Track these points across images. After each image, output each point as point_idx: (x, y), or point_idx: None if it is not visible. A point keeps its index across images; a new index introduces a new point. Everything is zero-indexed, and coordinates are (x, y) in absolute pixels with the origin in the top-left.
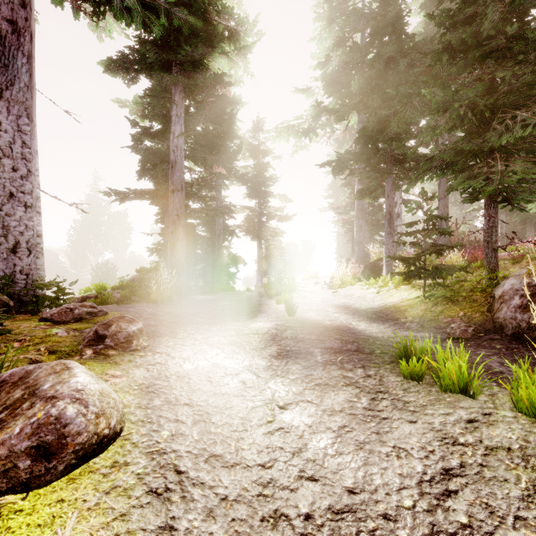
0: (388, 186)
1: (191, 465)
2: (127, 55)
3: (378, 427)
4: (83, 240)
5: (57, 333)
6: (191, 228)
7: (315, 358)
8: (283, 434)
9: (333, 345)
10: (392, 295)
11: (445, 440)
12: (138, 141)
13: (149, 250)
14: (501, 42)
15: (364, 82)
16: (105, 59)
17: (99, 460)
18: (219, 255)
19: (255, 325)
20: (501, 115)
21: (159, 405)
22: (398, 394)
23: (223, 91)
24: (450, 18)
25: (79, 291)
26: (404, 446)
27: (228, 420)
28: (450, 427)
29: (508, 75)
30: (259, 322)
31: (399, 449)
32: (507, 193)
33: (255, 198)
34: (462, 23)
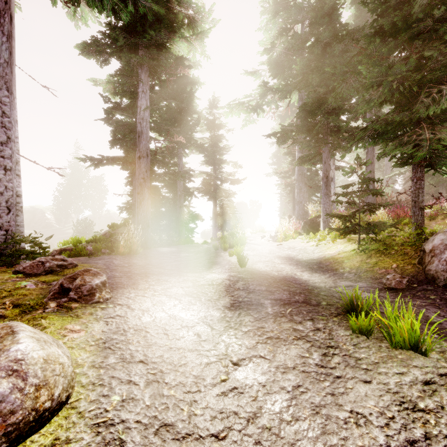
0: (325, 154)
1: (139, 439)
2: (100, 40)
3: (333, 387)
4: (66, 200)
5: (25, 286)
6: (156, 189)
7: (265, 309)
8: (237, 395)
9: (282, 296)
10: (329, 247)
11: (403, 404)
12: (110, 114)
13: (120, 209)
14: (428, 24)
15: (305, 64)
16: (80, 43)
17: (38, 437)
18: (180, 212)
19: (210, 276)
20: (427, 89)
21: (113, 364)
22: (348, 349)
23: (183, 71)
24: (382, 5)
25: (58, 244)
26: (361, 411)
27: (181, 378)
28: (406, 389)
29: (436, 53)
30: (214, 273)
31: (357, 414)
32: (431, 159)
33: (211, 164)
34: (393, 9)
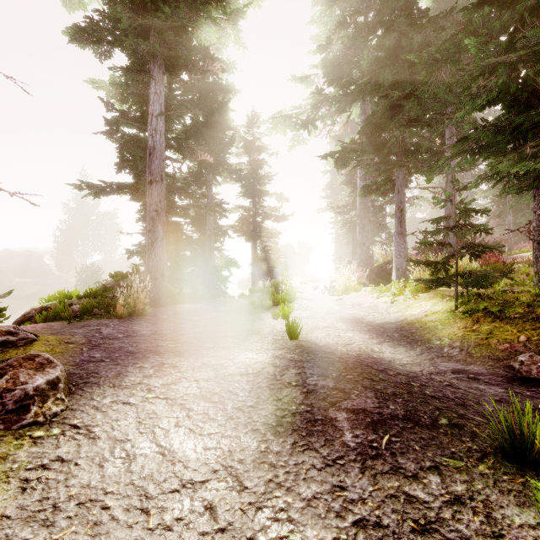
0: (398, 180)
1: None
2: (97, 22)
3: None
4: (69, 241)
5: None
6: (177, 227)
7: (341, 435)
8: None
9: (365, 403)
10: (410, 305)
11: None
12: (113, 125)
13: (128, 252)
14: None
15: (374, 58)
16: (70, 27)
17: None
18: (210, 257)
19: (245, 357)
20: None
21: None
22: None
23: (210, 67)
24: None
25: (40, 301)
26: None
27: None
28: None
29: None
30: (250, 350)
31: None
32: None
33: (250, 196)
34: None
